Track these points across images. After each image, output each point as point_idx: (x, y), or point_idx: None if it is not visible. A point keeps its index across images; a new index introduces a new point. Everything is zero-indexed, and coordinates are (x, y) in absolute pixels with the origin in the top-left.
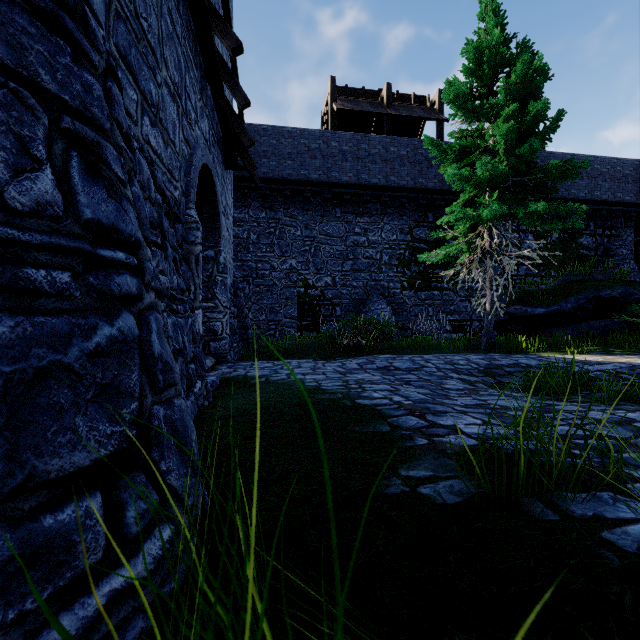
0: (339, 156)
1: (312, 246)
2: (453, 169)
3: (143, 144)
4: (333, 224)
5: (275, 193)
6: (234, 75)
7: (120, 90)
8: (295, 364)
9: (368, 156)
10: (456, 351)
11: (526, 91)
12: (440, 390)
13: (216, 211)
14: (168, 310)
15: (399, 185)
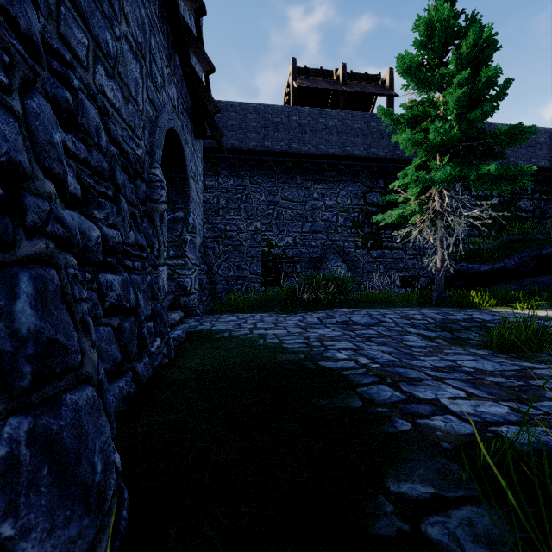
0: (299, 129)
1: (275, 210)
2: (407, 134)
3: (96, 93)
4: (294, 190)
5: (242, 163)
6: (199, 42)
7: None
8: (258, 318)
9: (325, 129)
10: (409, 305)
11: (476, 60)
12: (403, 348)
13: (185, 175)
14: (120, 266)
15: (353, 154)
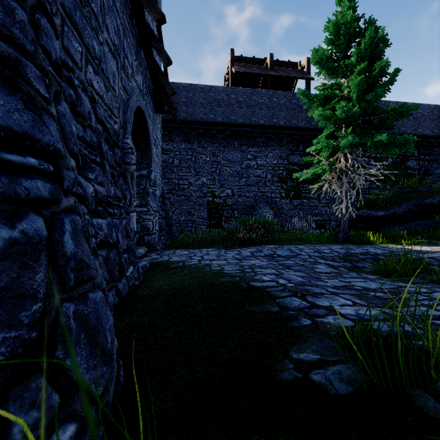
0: (236, 105)
1: (217, 168)
2: (319, 111)
3: (87, 86)
4: (232, 152)
5: (191, 131)
6: (160, 41)
7: (54, 28)
8: (205, 252)
9: (257, 104)
10: (321, 242)
11: (372, 54)
12: (313, 273)
13: (148, 142)
14: (105, 213)
15: (279, 125)
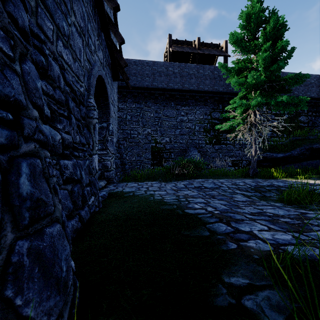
0: (173, 75)
1: (159, 122)
2: (235, 79)
3: (58, 57)
4: (170, 110)
5: (140, 94)
6: (116, 26)
7: (23, 2)
8: (149, 184)
9: (188, 75)
10: (236, 177)
11: (275, 36)
12: (233, 202)
13: (107, 102)
14: (71, 155)
15: (204, 90)
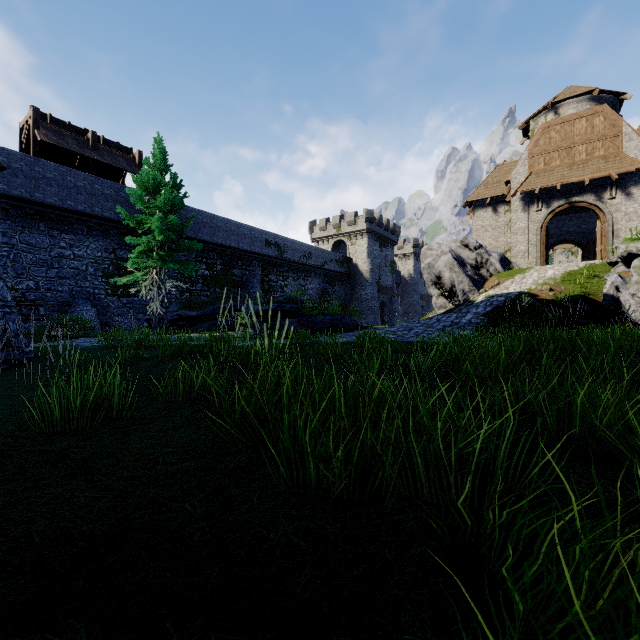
0: (44, 180)
1: (12, 252)
2: (130, 237)
3: None
4: (36, 236)
5: None
6: None
7: None
8: None
9: (74, 187)
10: None
11: (172, 204)
12: None
13: None
14: None
15: (104, 216)
